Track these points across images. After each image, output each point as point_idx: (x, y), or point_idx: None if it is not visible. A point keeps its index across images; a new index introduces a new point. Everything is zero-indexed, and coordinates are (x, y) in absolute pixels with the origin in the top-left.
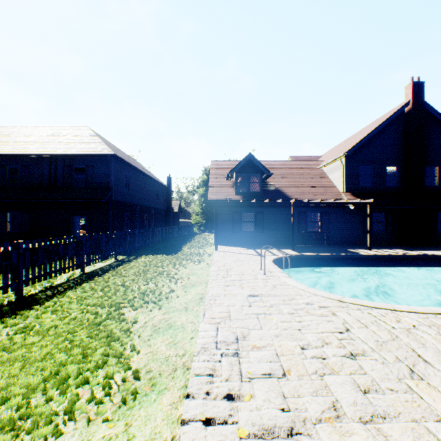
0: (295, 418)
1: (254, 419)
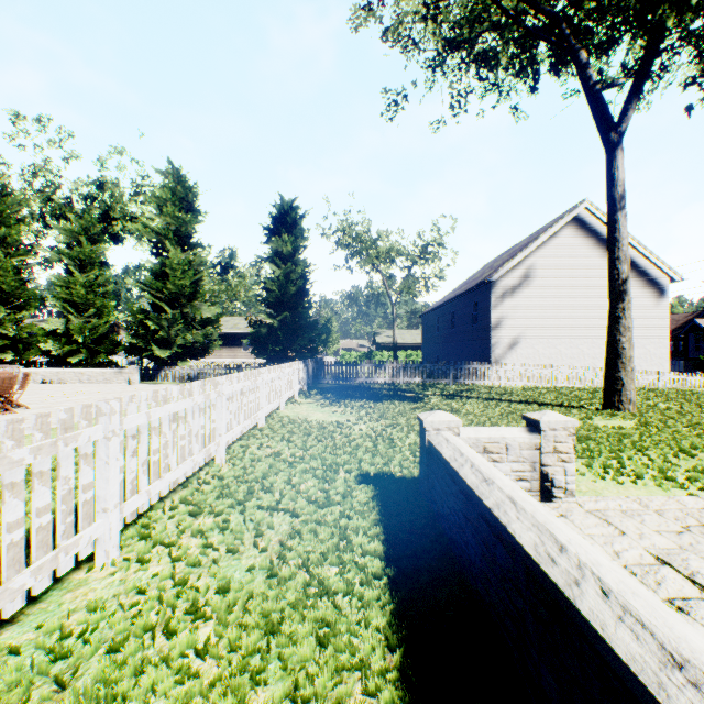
0: None
1: None
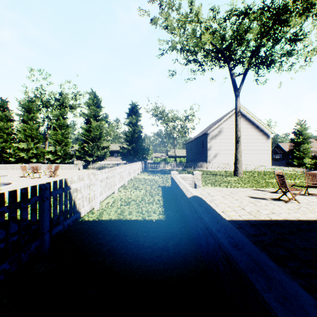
0: None
1: None
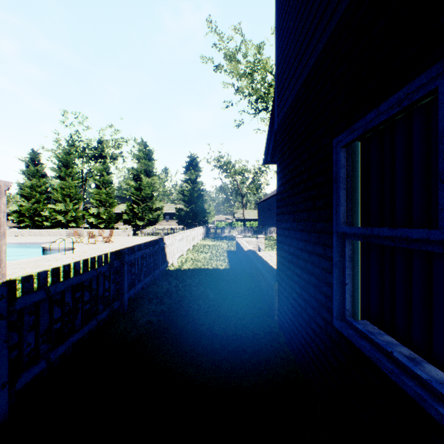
0: (128, 244)
1: (132, 244)
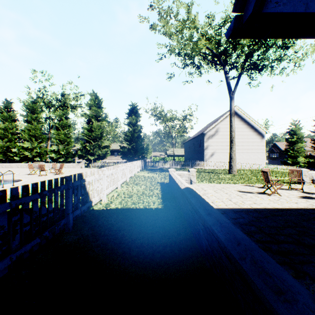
0: None
1: None
